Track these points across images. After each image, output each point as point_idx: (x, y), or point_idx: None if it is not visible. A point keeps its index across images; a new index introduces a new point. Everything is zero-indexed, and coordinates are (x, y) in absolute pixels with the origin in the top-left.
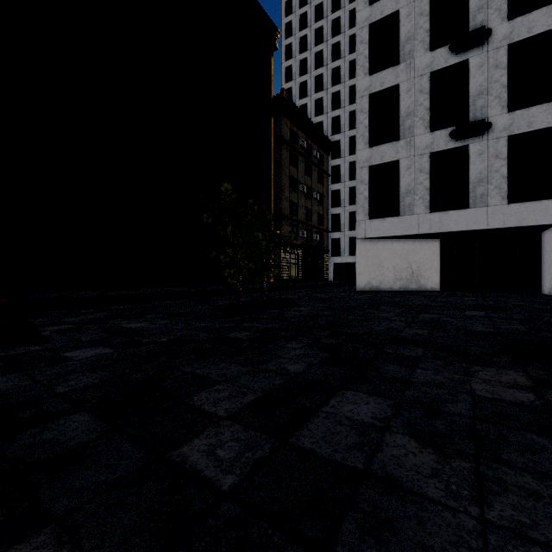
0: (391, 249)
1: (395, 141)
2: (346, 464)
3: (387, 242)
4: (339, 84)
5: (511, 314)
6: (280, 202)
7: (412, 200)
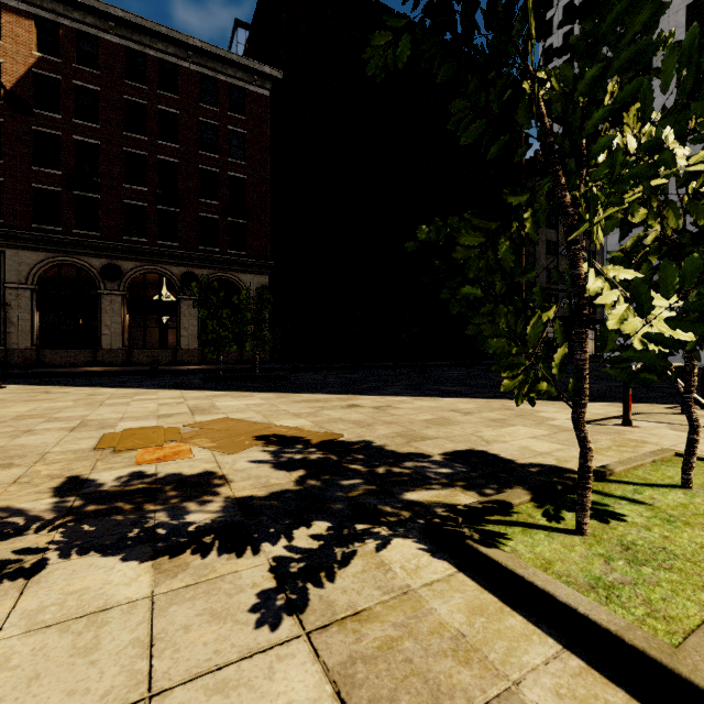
0: None
1: None
2: None
3: None
4: None
5: None
6: None
7: None
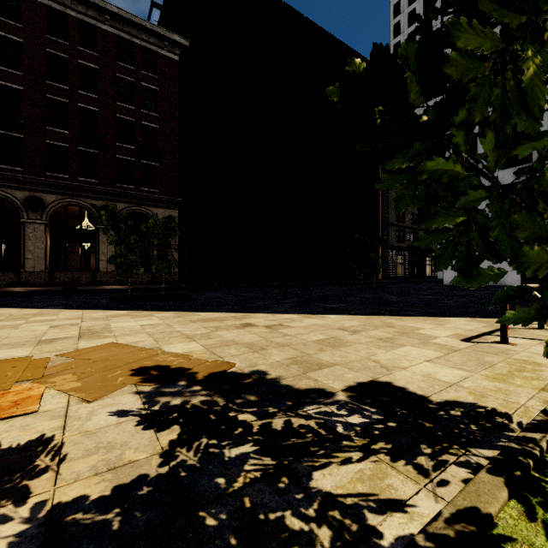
0: None
1: None
2: (385, 297)
3: None
4: None
5: None
6: (387, 212)
7: None
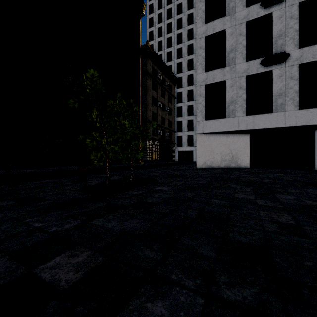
0: (219, 141)
1: (223, 68)
2: None
3: (217, 136)
4: (181, 43)
5: None
6: (146, 112)
7: (234, 107)
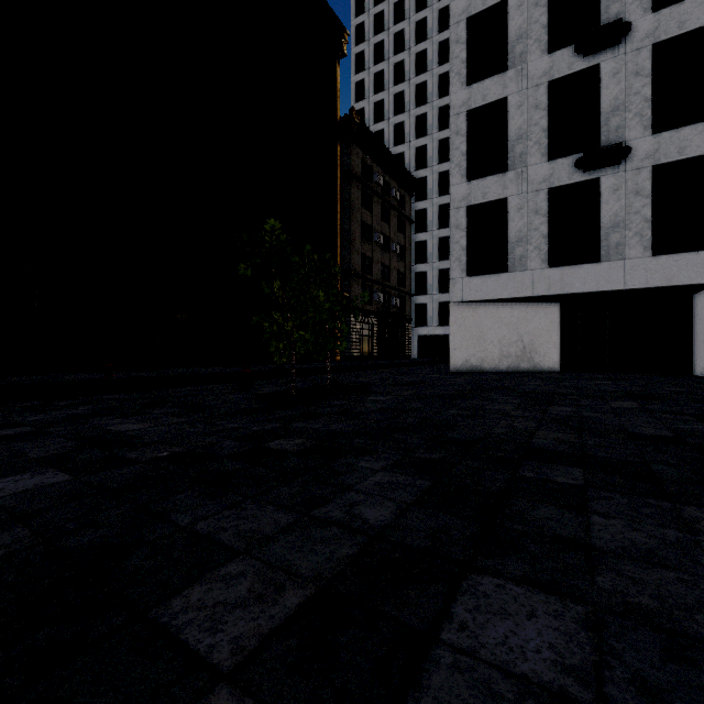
0: (496, 317)
1: (502, 173)
2: None
3: (491, 307)
4: (425, 105)
5: (677, 406)
6: (349, 255)
7: (525, 251)
